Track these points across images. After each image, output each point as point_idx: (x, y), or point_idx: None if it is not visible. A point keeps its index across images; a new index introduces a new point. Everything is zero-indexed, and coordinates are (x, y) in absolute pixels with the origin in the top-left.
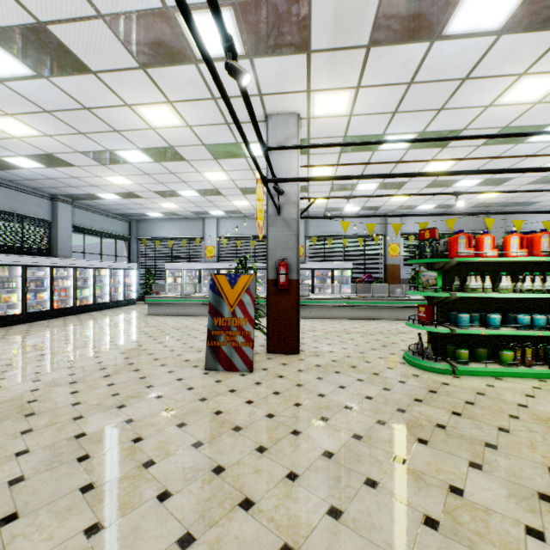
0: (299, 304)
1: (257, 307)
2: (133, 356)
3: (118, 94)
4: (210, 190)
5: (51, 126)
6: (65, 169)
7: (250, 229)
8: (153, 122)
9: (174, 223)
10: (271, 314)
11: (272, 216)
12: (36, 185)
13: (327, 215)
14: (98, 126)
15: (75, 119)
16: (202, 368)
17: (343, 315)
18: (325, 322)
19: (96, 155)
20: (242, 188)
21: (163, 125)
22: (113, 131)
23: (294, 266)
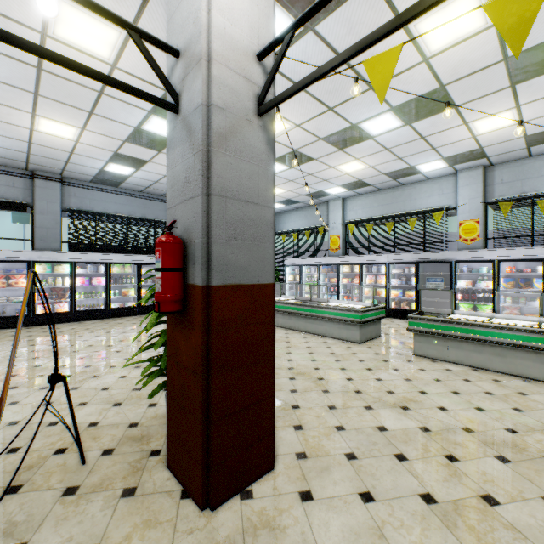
0: (212, 360)
1: (348, 324)
2: (57, 386)
3: (13, 19)
4: (290, 155)
5: (67, 115)
6: (148, 168)
7: (386, 205)
8: (98, 52)
9: (299, 213)
10: (169, 371)
11: (171, 122)
12: (158, 192)
13: (540, 154)
14: (84, 94)
15: (61, 94)
16: (2, 461)
17: (542, 373)
18: (471, 383)
19: (139, 140)
20: (327, 138)
21: (113, 52)
22: (101, 95)
23: (197, 247)
